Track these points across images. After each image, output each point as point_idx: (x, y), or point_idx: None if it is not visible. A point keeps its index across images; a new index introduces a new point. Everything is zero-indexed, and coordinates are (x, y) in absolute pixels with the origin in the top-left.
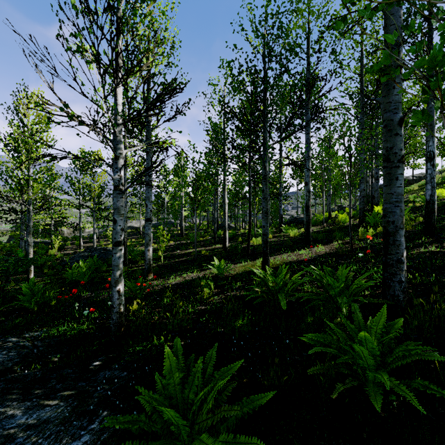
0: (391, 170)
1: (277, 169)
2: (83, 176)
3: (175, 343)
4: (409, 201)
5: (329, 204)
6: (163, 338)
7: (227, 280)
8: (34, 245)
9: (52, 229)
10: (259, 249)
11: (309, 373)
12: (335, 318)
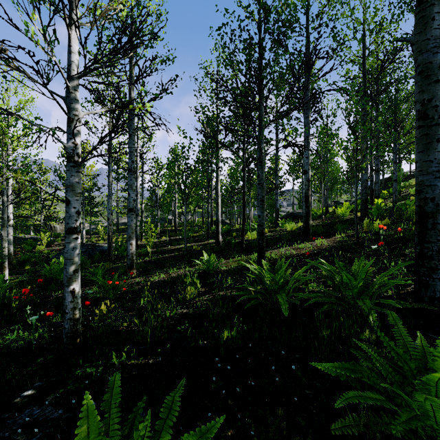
0: (429, 130)
1: (273, 164)
2: None
3: (111, 382)
4: (410, 195)
5: (327, 199)
6: (124, 355)
7: (217, 277)
8: (23, 241)
9: (41, 224)
10: (254, 243)
11: (333, 431)
12: (361, 331)
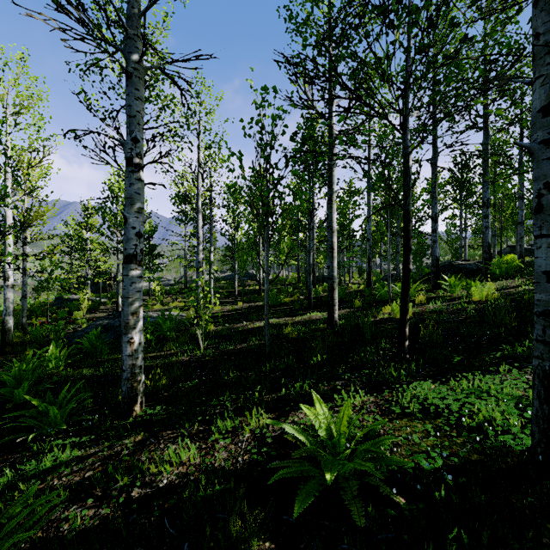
0: None
1: None
2: (121, 208)
3: None
4: None
5: (521, 239)
6: None
7: (379, 545)
8: (68, 304)
9: (88, 282)
10: (426, 337)
11: None
12: None
